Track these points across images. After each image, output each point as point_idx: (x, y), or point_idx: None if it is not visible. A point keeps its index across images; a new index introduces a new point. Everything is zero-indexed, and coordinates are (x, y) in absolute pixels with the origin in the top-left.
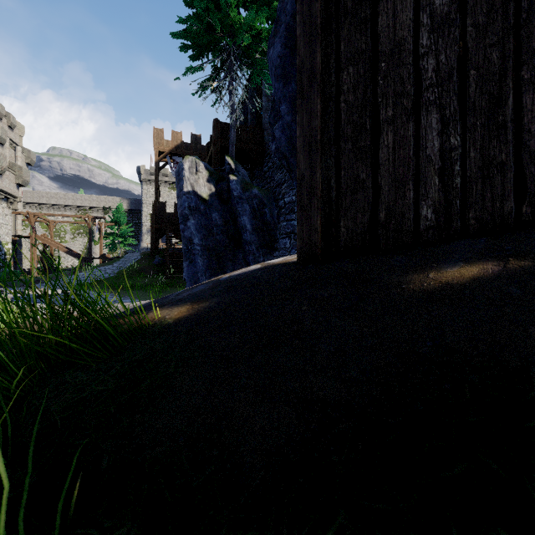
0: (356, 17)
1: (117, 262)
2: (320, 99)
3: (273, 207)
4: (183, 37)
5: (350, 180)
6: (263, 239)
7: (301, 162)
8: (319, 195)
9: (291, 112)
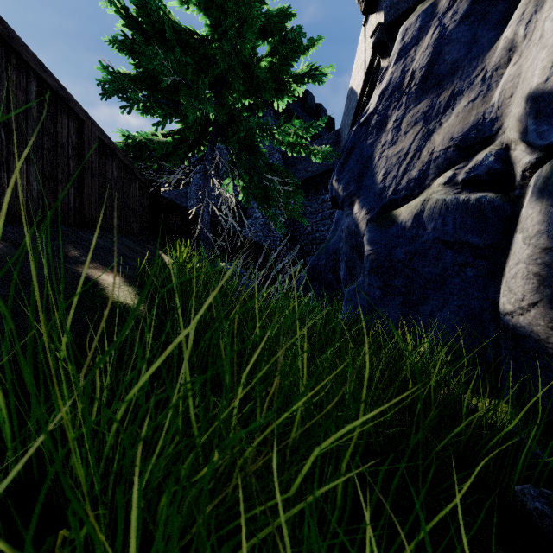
0: None
1: None
2: None
3: None
4: None
5: None
6: None
7: None
8: None
9: None
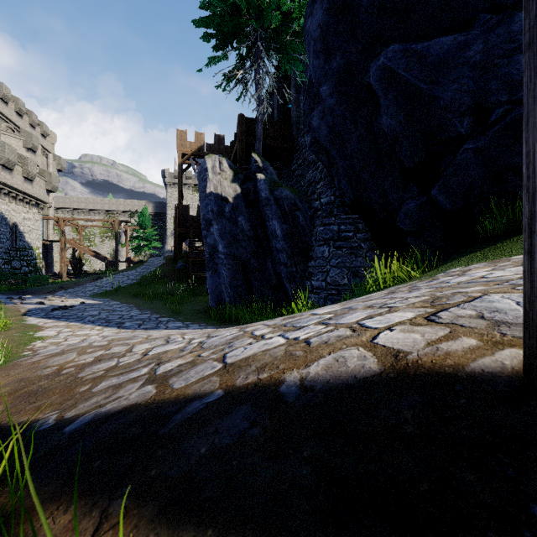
0: None
1: (140, 267)
2: None
3: (306, 209)
4: (206, 23)
5: None
6: (296, 246)
7: None
8: None
9: (334, 93)
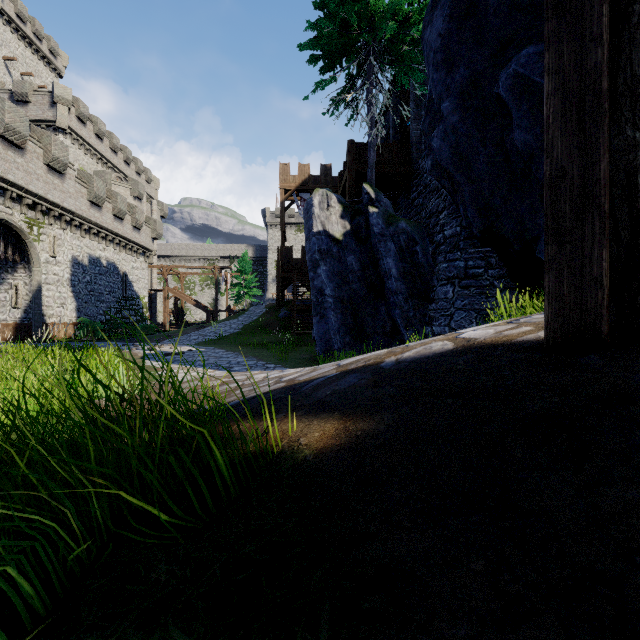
0: None
1: (242, 316)
2: (607, 3)
3: (426, 244)
4: (312, 46)
5: None
6: (414, 287)
7: (556, 145)
8: (606, 207)
9: (458, 109)
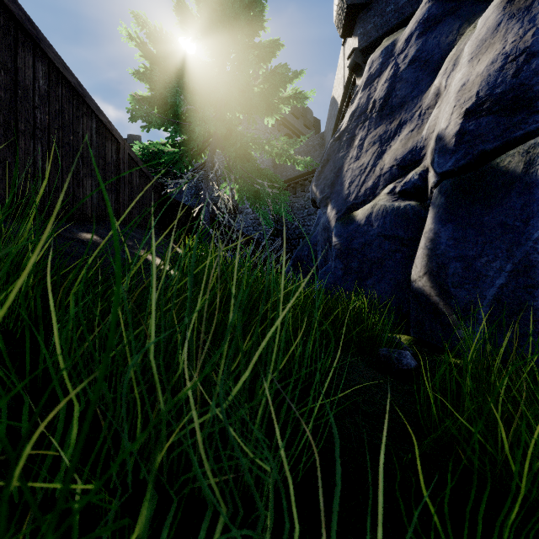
0: (6, 37)
1: None
2: None
3: None
4: None
5: (3, 159)
6: None
7: None
8: None
9: None
